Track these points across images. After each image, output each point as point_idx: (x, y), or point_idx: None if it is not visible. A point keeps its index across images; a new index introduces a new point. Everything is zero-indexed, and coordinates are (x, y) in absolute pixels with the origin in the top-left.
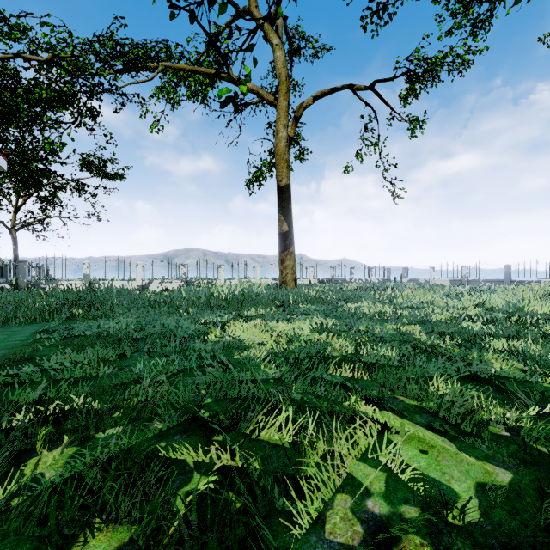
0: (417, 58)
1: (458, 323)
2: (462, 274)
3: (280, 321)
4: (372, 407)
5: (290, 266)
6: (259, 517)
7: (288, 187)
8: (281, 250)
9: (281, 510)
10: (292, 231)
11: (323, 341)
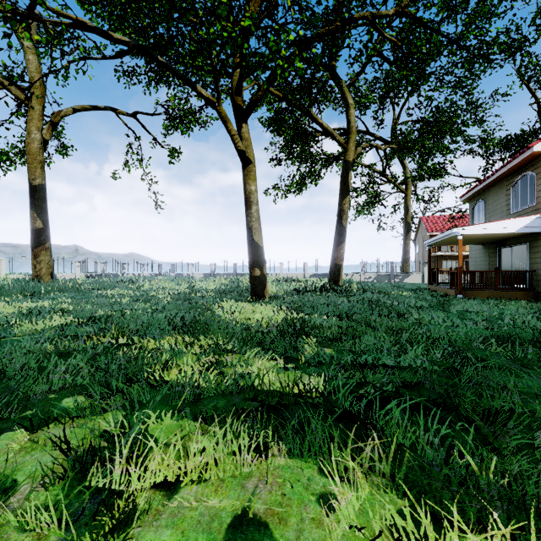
0: (172, 105)
1: (155, 295)
2: (211, 269)
3: (25, 302)
4: (61, 317)
5: (45, 261)
6: (1, 334)
7: (43, 187)
8: (34, 245)
9: (10, 333)
10: (48, 228)
11: (56, 308)
